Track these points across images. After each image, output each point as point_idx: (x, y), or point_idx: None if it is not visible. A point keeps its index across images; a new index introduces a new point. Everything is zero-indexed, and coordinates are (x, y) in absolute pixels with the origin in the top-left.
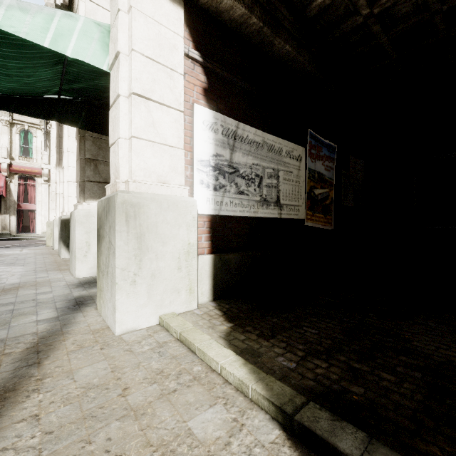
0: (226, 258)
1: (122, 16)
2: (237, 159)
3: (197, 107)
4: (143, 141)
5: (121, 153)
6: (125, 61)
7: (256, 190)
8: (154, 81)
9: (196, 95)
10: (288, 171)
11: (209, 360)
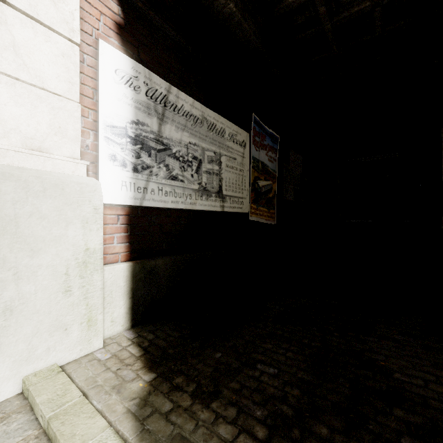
0: (152, 265)
1: None
2: (168, 133)
3: (104, 45)
4: None
5: None
6: None
7: (194, 176)
8: None
9: (103, 28)
10: (232, 157)
11: None
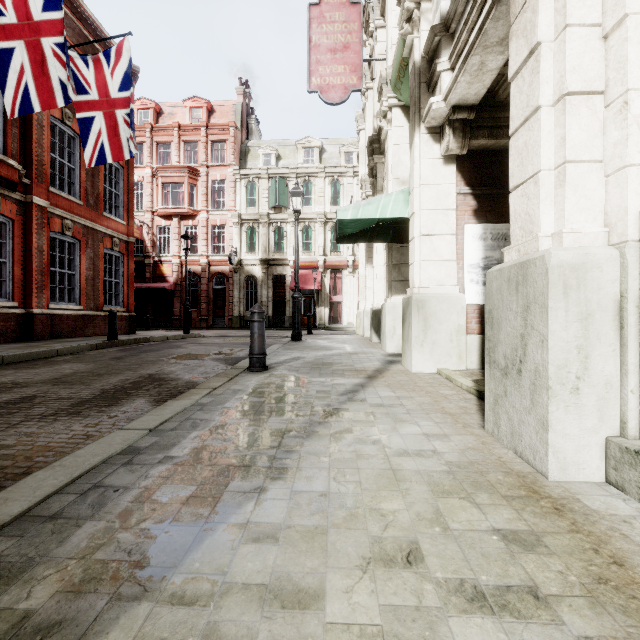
0: None
1: (416, 190)
2: None
3: (467, 227)
4: (428, 262)
5: (415, 271)
6: (417, 216)
7: None
8: (435, 223)
9: (467, 218)
10: None
11: (457, 382)
